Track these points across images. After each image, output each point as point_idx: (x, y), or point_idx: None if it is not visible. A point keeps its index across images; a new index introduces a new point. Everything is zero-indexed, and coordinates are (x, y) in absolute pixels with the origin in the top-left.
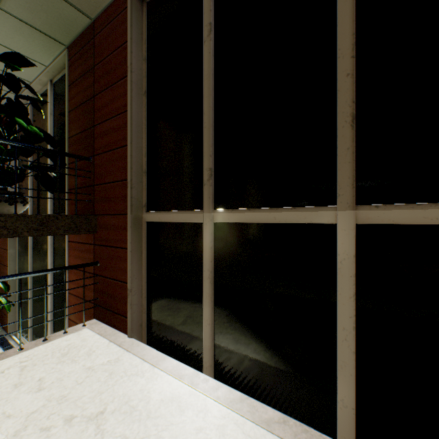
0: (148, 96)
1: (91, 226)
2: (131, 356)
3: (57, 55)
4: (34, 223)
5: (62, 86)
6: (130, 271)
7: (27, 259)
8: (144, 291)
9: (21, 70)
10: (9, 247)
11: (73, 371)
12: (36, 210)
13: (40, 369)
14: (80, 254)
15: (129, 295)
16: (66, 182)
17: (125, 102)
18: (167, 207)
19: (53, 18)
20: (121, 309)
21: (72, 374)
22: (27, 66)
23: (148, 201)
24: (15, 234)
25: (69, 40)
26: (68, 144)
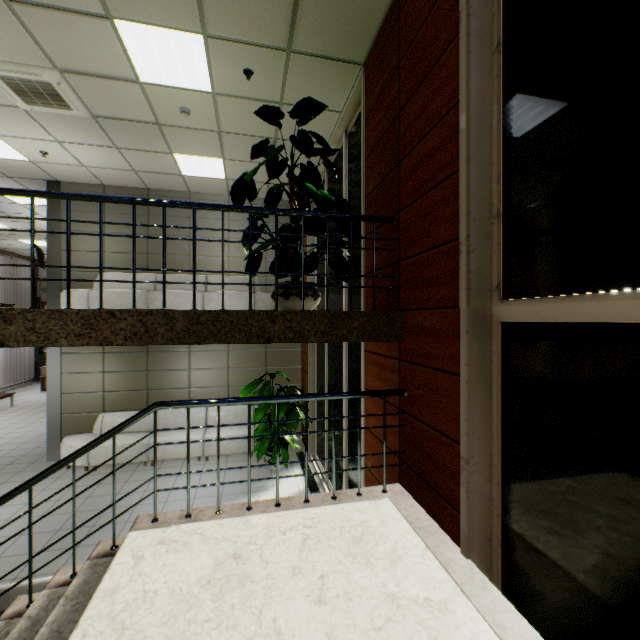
0: (504, 48)
1: (394, 328)
2: (472, 612)
3: (352, 88)
4: (321, 323)
5: (357, 131)
6: (465, 423)
7: (324, 368)
8: (494, 469)
9: (311, 117)
10: (308, 351)
11: (367, 588)
12: (331, 308)
13: (324, 553)
14: (379, 372)
15: (463, 471)
16: (362, 263)
17: (453, 88)
18: (560, 286)
19: (345, 25)
20: (446, 488)
21: (365, 593)
22: (318, 113)
23: (504, 277)
24: (300, 339)
25: (365, 51)
26: (364, 207)
